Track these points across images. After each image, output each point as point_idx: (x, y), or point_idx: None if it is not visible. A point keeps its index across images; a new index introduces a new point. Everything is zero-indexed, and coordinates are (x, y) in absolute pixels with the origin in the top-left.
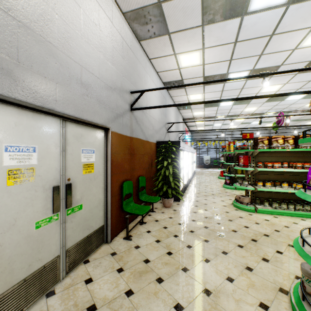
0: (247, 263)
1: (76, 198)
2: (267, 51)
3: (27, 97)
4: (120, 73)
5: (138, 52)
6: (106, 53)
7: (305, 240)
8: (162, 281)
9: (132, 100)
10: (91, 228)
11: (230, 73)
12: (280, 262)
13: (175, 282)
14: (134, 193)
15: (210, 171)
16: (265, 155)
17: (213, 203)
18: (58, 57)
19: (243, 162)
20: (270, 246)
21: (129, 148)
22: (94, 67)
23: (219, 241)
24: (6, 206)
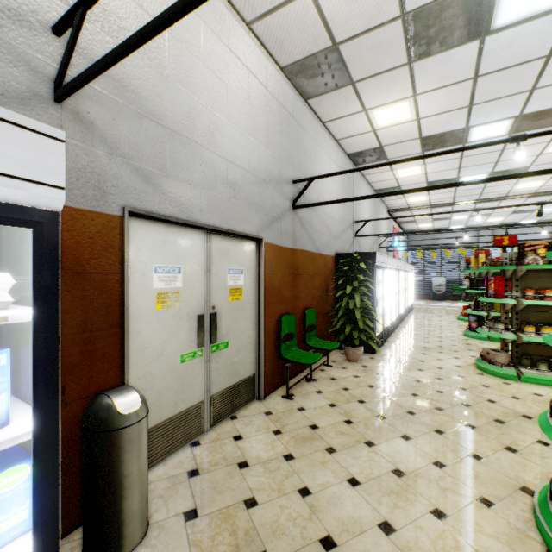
0: (475, 449)
1: (222, 332)
2: (546, 81)
3: (174, 212)
4: (277, 156)
5: (305, 117)
6: (258, 134)
7: None
8: (334, 451)
9: (295, 193)
10: (238, 374)
11: (473, 127)
12: (539, 455)
13: (352, 455)
14: (298, 334)
15: (443, 307)
16: (543, 277)
17: (437, 361)
18: (203, 156)
19: (495, 289)
20: (528, 433)
21: (290, 266)
22: (243, 158)
23: (433, 415)
24: (156, 332)
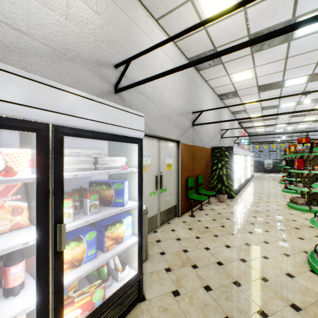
0: (283, 238)
1: (164, 184)
2: None
3: (148, 131)
4: (186, 101)
5: (197, 79)
6: (178, 92)
7: (315, 213)
8: (217, 236)
9: (193, 118)
10: (170, 204)
11: (286, 80)
12: (314, 241)
13: (226, 238)
14: (194, 187)
15: (271, 176)
16: None
17: (266, 203)
18: (158, 106)
19: (297, 165)
20: (310, 233)
21: (191, 153)
22: (172, 104)
23: (264, 225)
24: None
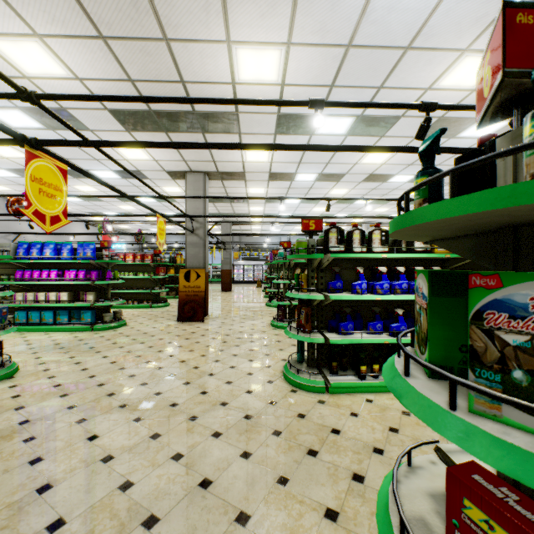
0: None
1: None
2: None
3: None
4: None
5: None
6: None
7: None
8: None
9: None
10: None
11: None
12: None
13: None
14: None
15: None
16: None
17: None
18: None
19: None
20: None
21: None
22: None
23: None
24: None
